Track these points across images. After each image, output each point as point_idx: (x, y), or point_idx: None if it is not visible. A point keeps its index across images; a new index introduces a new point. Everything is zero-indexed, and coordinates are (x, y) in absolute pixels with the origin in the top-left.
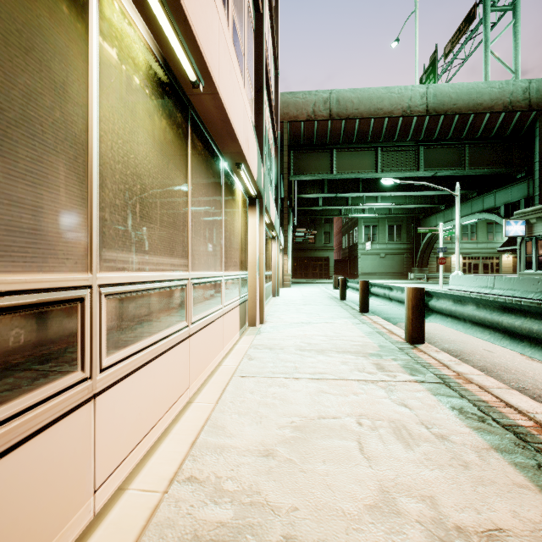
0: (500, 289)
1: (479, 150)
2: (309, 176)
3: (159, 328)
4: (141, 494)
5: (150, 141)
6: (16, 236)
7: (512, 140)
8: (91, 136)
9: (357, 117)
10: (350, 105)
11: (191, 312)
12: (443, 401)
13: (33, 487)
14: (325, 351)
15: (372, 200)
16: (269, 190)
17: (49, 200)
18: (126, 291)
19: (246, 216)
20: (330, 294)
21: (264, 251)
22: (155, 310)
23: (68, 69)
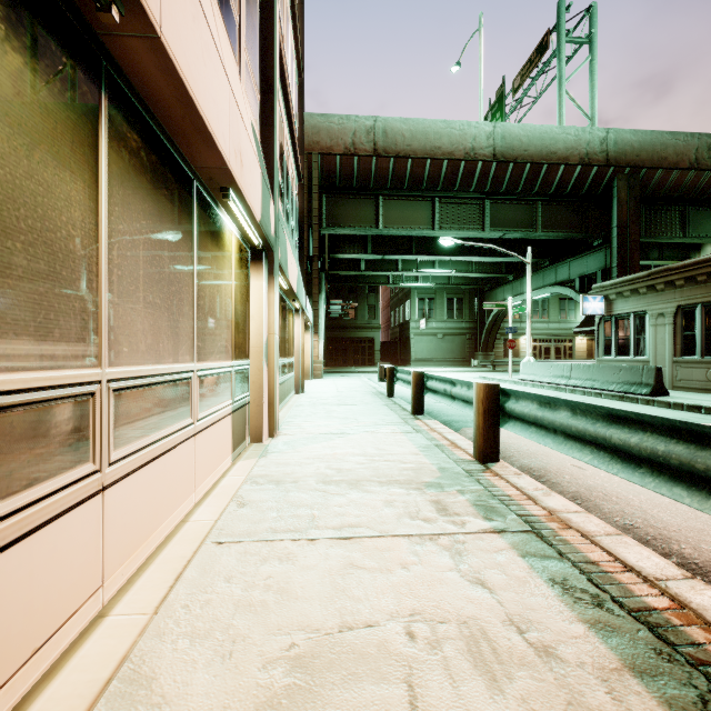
0: (578, 379)
1: (553, 209)
2: (347, 230)
3: None
4: None
5: None
6: None
7: (589, 199)
8: None
9: (410, 155)
10: (400, 139)
11: (110, 442)
12: (537, 569)
13: None
14: (362, 481)
15: (428, 265)
16: (287, 241)
17: None
18: None
19: (247, 276)
20: (375, 388)
21: (277, 329)
22: None
23: None
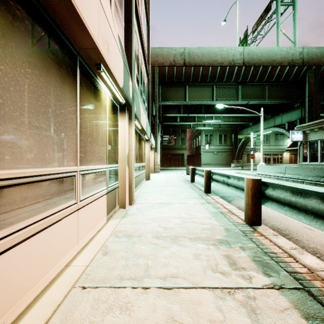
0: (290, 174)
1: (273, 89)
2: (171, 102)
3: None
4: None
5: None
6: None
7: (292, 83)
8: None
9: (201, 65)
10: (196, 57)
11: None
12: None
13: None
14: (179, 237)
15: (209, 119)
16: (140, 104)
17: None
18: None
19: (117, 119)
20: (184, 177)
21: (133, 148)
22: None
23: None
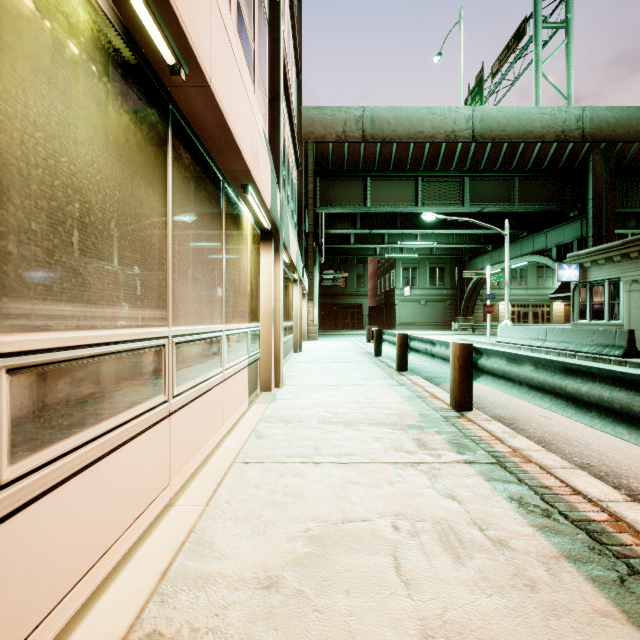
0: (553, 341)
1: (530, 184)
2: (339, 208)
3: (117, 409)
4: None
5: (99, 140)
6: None
7: (565, 174)
8: None
9: (395, 140)
10: (386, 126)
11: (173, 381)
12: (498, 489)
13: None
14: (355, 423)
15: (411, 238)
16: (289, 222)
17: None
18: (52, 361)
19: (258, 254)
20: (363, 348)
21: (281, 297)
22: (109, 384)
23: None
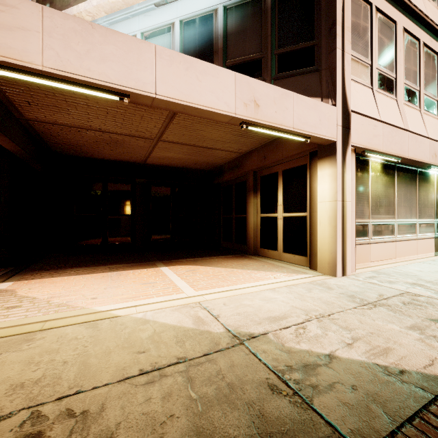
0: None
1: None
2: None
3: (384, 235)
4: (380, 267)
5: (381, 186)
6: (361, 214)
7: None
8: (369, 194)
9: None
10: None
11: (396, 233)
12: None
13: (362, 252)
14: None
15: None
16: None
17: (364, 208)
18: (375, 224)
19: None
20: None
21: None
22: (383, 230)
23: (366, 184)
